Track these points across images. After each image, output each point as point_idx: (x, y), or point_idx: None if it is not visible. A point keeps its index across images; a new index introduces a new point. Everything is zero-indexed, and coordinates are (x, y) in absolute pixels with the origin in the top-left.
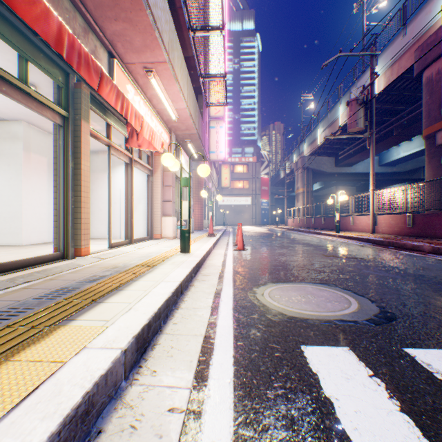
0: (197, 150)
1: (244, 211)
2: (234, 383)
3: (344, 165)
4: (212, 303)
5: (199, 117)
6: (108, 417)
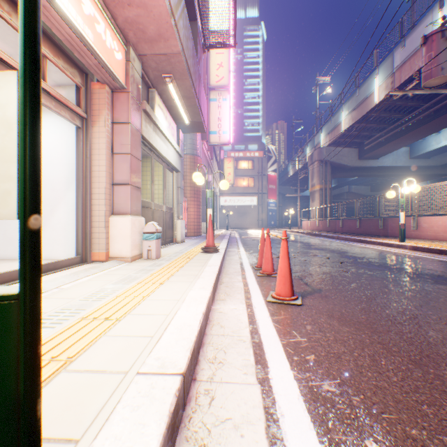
0: (188, 105)
1: (249, 213)
2: None
3: (369, 157)
4: None
5: (187, 31)
6: None
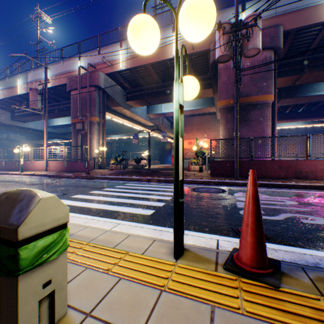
0: None
1: None
2: None
3: (20, 120)
4: None
5: None
6: None
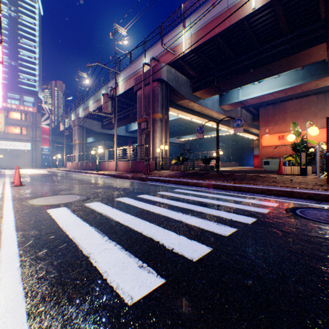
0: None
1: (24, 155)
2: (15, 220)
3: (107, 128)
4: None
5: None
6: None
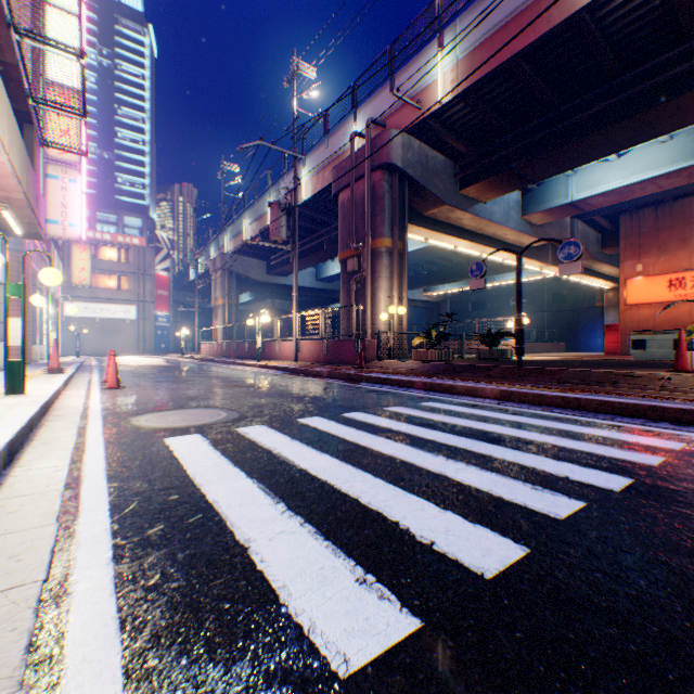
0: (24, 222)
1: (124, 330)
2: (107, 457)
3: (278, 274)
4: (78, 432)
5: (30, 171)
6: (5, 480)
